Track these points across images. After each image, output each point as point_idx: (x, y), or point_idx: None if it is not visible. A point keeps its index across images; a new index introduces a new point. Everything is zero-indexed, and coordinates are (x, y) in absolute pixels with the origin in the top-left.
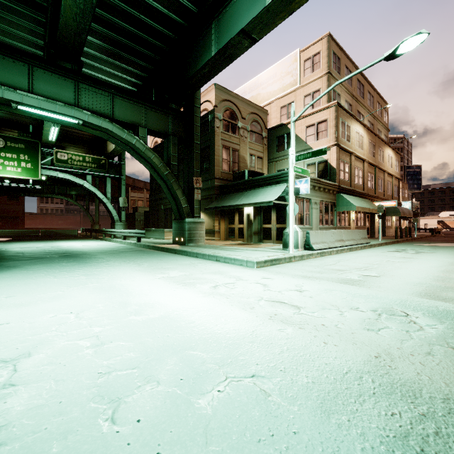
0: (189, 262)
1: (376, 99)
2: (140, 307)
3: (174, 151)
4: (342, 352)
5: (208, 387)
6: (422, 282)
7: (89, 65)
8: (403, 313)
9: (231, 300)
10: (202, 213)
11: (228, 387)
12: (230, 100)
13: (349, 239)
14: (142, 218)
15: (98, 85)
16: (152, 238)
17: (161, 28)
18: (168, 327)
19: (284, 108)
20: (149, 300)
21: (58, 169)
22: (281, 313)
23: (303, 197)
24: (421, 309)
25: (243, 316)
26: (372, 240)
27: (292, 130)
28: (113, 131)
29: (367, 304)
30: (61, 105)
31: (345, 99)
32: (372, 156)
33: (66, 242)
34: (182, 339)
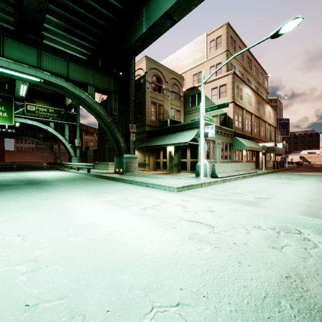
0: (125, 188)
1: (259, 71)
2: (81, 228)
3: (115, 104)
4: (256, 273)
5: (134, 321)
6: (302, 203)
7: (50, 39)
8: (296, 231)
9: (157, 220)
10: (136, 151)
11: (153, 320)
12: (157, 68)
13: (242, 169)
14: (92, 154)
15: (56, 53)
16: (99, 169)
17: (105, 11)
18: (102, 248)
19: (196, 76)
20: (89, 221)
21: (28, 118)
22: (199, 232)
23: (210, 139)
24: (310, 227)
25: (167, 236)
26: (257, 170)
27: (202, 90)
28: (67, 88)
29: (266, 223)
30: (26, 67)
31: (239, 70)
32: (257, 111)
33: (33, 172)
34: (113, 261)
